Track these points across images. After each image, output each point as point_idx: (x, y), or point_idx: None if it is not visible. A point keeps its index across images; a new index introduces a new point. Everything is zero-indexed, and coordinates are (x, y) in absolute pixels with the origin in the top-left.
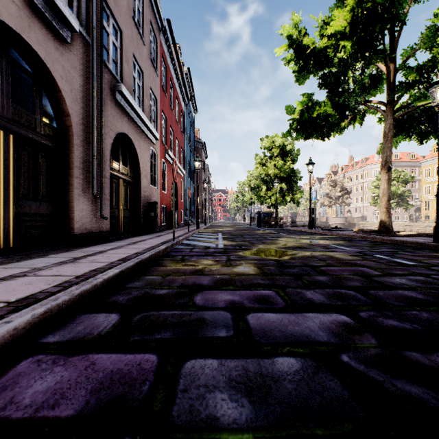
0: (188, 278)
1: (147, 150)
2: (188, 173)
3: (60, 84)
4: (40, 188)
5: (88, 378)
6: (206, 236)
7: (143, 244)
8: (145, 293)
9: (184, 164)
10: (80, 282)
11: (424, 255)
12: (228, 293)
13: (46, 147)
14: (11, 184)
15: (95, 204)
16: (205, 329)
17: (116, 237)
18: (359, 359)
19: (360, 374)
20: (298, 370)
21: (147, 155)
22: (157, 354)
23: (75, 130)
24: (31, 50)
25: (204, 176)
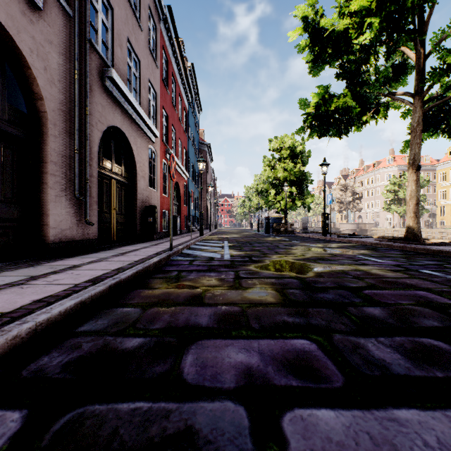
0: (179, 310)
1: (145, 148)
2: (192, 177)
3: (29, 59)
4: (3, 187)
5: None
6: (210, 245)
7: (132, 255)
8: (102, 347)
9: (187, 167)
10: None
11: None
12: (239, 346)
13: (11, 135)
14: None
15: (78, 207)
16: None
17: (106, 246)
18: None
19: None
20: None
21: (145, 154)
22: None
23: (51, 117)
24: None
25: (209, 180)
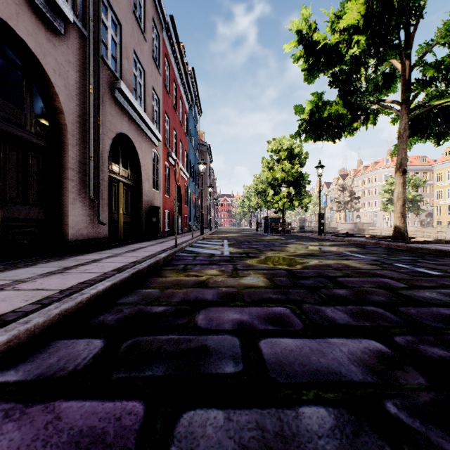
0: (189, 291)
1: (149, 152)
2: (192, 177)
3: (53, 79)
4: (31, 191)
5: (46, 444)
6: (210, 243)
7: (142, 251)
8: (138, 311)
9: (188, 168)
10: (63, 298)
11: (447, 264)
12: (235, 310)
13: (37, 146)
14: None
15: (91, 208)
16: (208, 362)
17: (116, 244)
18: (411, 410)
19: (418, 437)
20: (332, 428)
21: (149, 157)
22: (144, 401)
23: (70, 129)
24: (20, 40)
25: (208, 180)
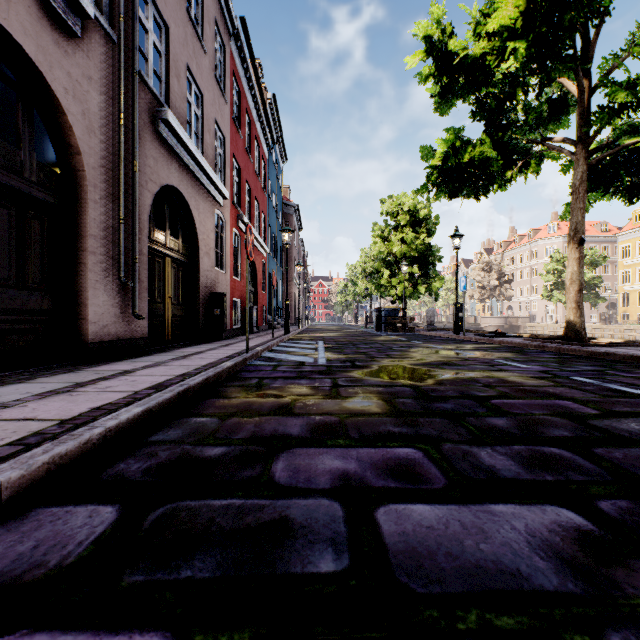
0: (265, 421)
1: (210, 214)
2: (273, 252)
3: (64, 102)
4: (31, 269)
5: None
6: (299, 346)
7: (197, 359)
8: (181, 455)
9: (267, 238)
10: (62, 434)
11: None
12: (335, 454)
13: (40, 202)
14: None
15: (123, 295)
16: (289, 550)
17: (160, 347)
18: None
19: None
20: None
21: (210, 222)
22: (172, 634)
23: (90, 177)
24: (12, 42)
25: (296, 256)
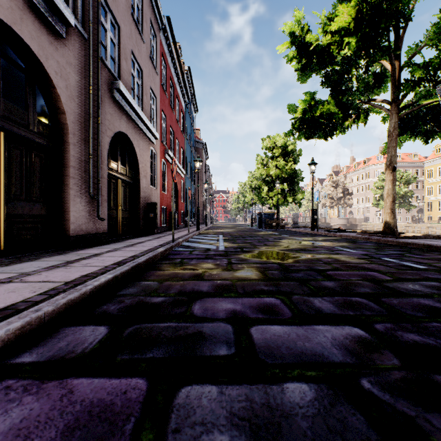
0: (186, 283)
1: (147, 150)
2: (188, 174)
3: (55, 80)
4: (34, 189)
5: (62, 413)
6: (206, 238)
7: (140, 246)
8: (138, 302)
9: (184, 165)
10: (68, 289)
11: (433, 258)
12: (229, 301)
13: (40, 145)
14: (2, 183)
15: (91, 204)
16: (203, 346)
17: (114, 239)
18: (383, 386)
19: (386, 407)
20: (312, 400)
21: (147, 155)
22: (147, 378)
23: (71, 128)
24: (24, 44)
25: (204, 177)
